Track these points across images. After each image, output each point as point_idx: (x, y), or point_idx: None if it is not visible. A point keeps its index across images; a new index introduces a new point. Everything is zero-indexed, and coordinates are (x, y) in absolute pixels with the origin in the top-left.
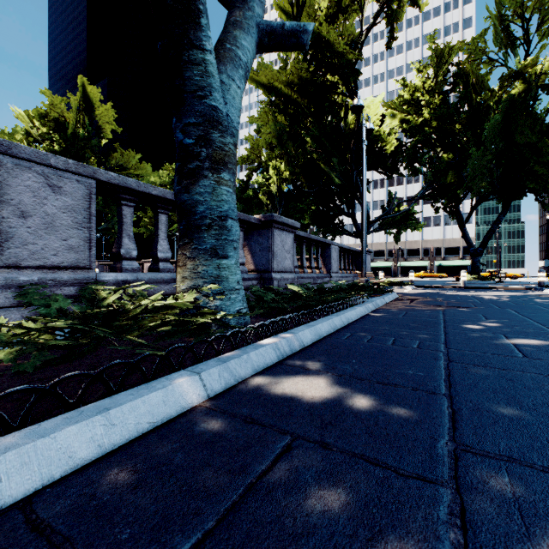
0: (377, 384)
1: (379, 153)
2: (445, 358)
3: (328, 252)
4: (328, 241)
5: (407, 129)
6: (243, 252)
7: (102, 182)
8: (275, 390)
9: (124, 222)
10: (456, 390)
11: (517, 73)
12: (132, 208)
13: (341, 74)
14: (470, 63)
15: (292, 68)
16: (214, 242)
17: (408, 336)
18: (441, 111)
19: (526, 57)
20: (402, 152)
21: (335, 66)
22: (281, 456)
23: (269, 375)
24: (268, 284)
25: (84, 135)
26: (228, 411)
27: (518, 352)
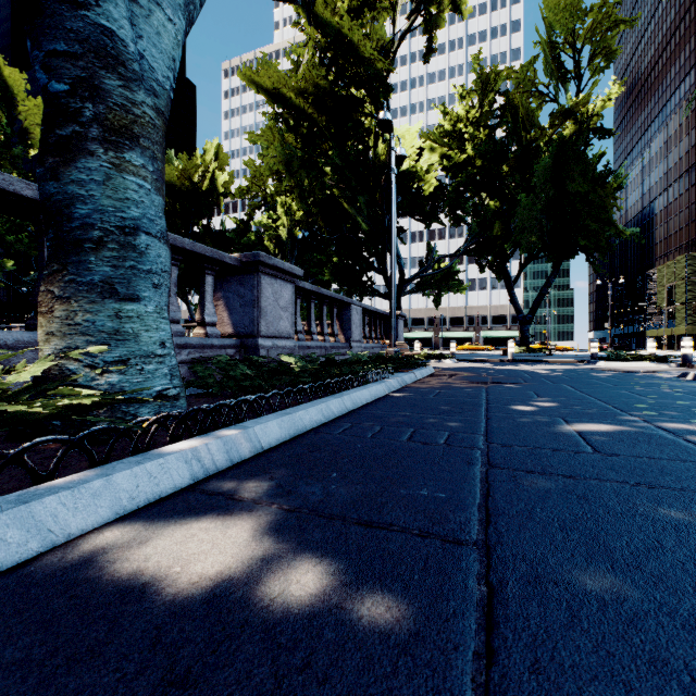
0: (355, 527)
1: (416, 195)
2: (484, 461)
3: (348, 314)
4: (346, 299)
5: (448, 168)
6: (213, 307)
7: None
8: (123, 565)
9: None
10: (498, 530)
11: (569, 111)
12: None
13: (369, 88)
14: (519, 94)
15: (305, 71)
16: (108, 271)
17: (435, 425)
18: (487, 147)
19: (577, 95)
20: (443, 195)
21: (361, 77)
22: None
23: (146, 520)
24: (251, 354)
25: None
26: None
27: (586, 445)
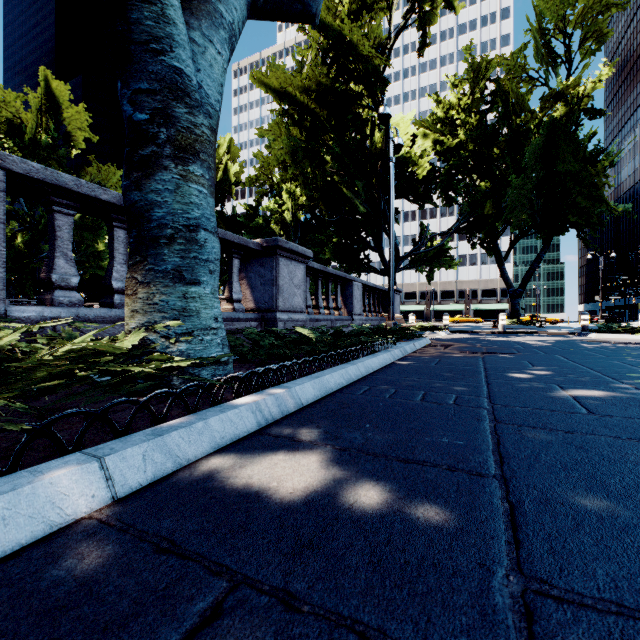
0: (396, 462)
1: (410, 179)
2: (491, 418)
3: (350, 290)
4: (349, 276)
5: (440, 153)
6: (239, 286)
7: (16, 174)
8: (236, 480)
9: (58, 236)
10: (511, 468)
11: (559, 94)
12: (71, 218)
13: (367, 82)
14: (509, 80)
15: (309, 71)
16: (177, 261)
17: (442, 389)
18: (478, 132)
19: (568, 78)
20: (436, 178)
21: (360, 73)
22: (192, 639)
23: (236, 452)
24: (271, 326)
25: (48, 143)
26: (135, 527)
27: (581, 407)
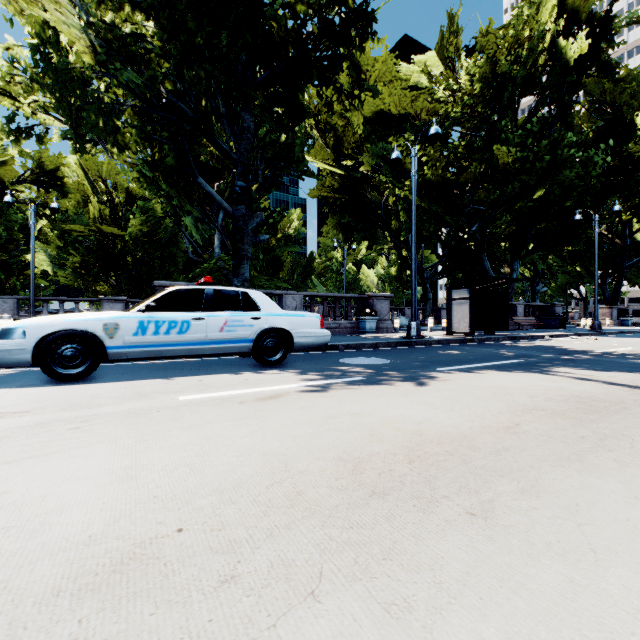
0: None
1: None
2: None
3: None
4: None
5: None
6: None
7: None
8: None
9: None
10: None
11: None
12: None
13: None
14: None
15: None
16: None
17: None
18: None
19: None
20: None
21: None
22: None
23: None
24: None
25: None
26: None
27: None
